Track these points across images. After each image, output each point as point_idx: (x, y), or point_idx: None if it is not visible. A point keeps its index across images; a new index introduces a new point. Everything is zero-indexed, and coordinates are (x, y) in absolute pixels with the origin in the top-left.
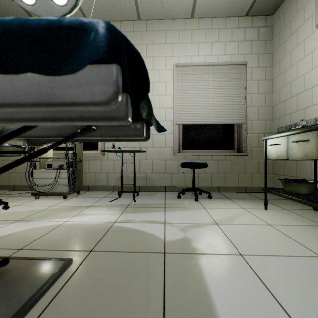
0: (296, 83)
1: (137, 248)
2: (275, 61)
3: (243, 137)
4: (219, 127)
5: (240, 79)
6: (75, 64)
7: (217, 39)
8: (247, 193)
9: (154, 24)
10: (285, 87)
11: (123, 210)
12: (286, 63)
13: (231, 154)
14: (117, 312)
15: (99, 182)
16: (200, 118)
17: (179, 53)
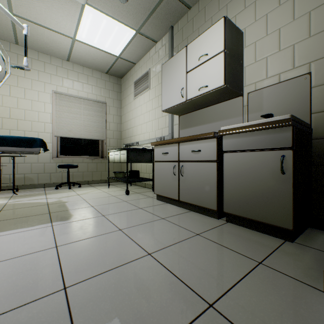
0: (129, 122)
1: (32, 206)
2: (122, 106)
3: (104, 149)
4: (89, 141)
5: (102, 112)
6: (34, 147)
7: (88, 82)
8: (106, 183)
9: (33, 53)
10: (126, 123)
11: (10, 198)
12: (126, 110)
13: (97, 159)
14: (30, 214)
15: None
16: (75, 133)
17: (57, 83)
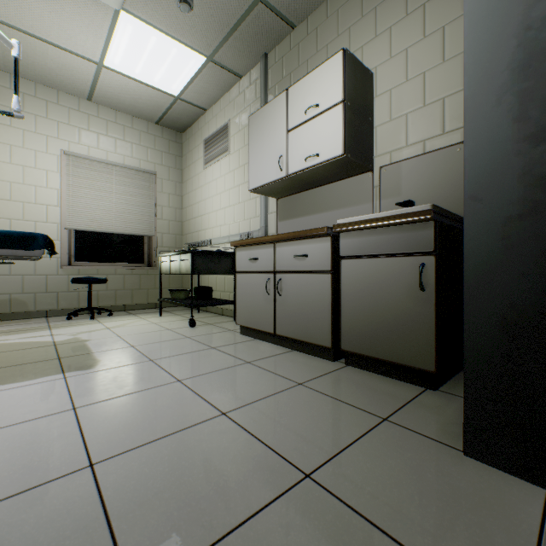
0: (195, 207)
1: (26, 348)
2: (184, 179)
3: (153, 251)
4: (127, 237)
5: (150, 189)
6: (33, 248)
7: (124, 138)
8: (157, 309)
9: (27, 85)
10: (190, 207)
11: None
12: (191, 186)
13: (140, 268)
14: (24, 361)
15: None
16: (102, 225)
17: (70, 137)
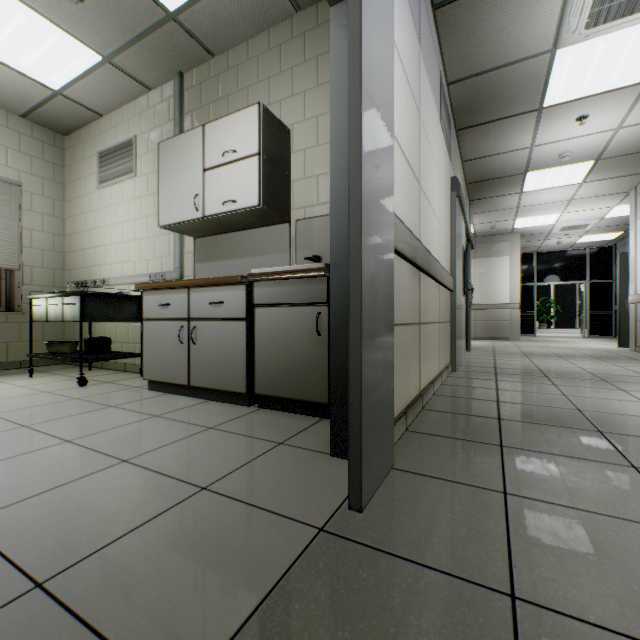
0: (86, 236)
1: None
2: (68, 197)
3: (17, 290)
4: None
5: (11, 205)
6: None
7: None
8: (23, 369)
9: None
10: (77, 235)
11: None
12: (78, 208)
13: None
14: None
15: None
16: None
17: None
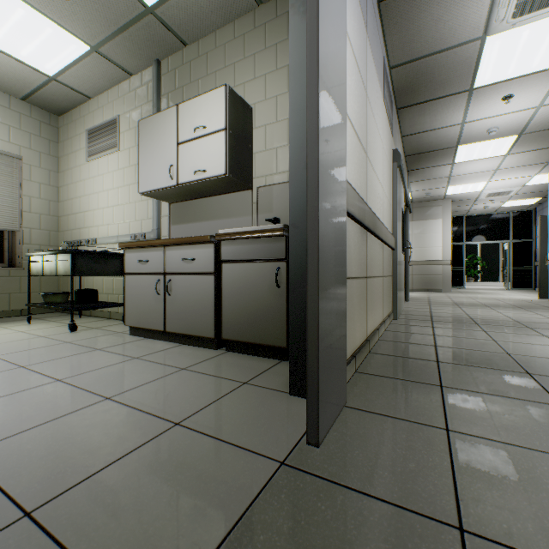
0: (76, 202)
1: None
2: (62, 168)
3: (18, 248)
4: None
5: (13, 175)
6: None
7: None
8: (23, 316)
9: None
10: (70, 201)
11: None
12: (70, 178)
13: None
14: None
15: None
16: None
17: None
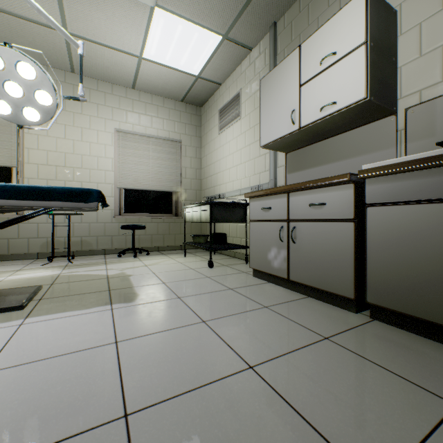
0: (212, 167)
1: (88, 279)
2: (203, 144)
3: (179, 203)
4: (159, 193)
5: (176, 154)
6: (89, 201)
7: (158, 115)
8: (181, 250)
9: (92, 82)
10: (207, 167)
11: (64, 268)
12: (208, 150)
13: (169, 218)
14: (85, 291)
15: (15, 250)
16: (142, 184)
17: (120, 118)
